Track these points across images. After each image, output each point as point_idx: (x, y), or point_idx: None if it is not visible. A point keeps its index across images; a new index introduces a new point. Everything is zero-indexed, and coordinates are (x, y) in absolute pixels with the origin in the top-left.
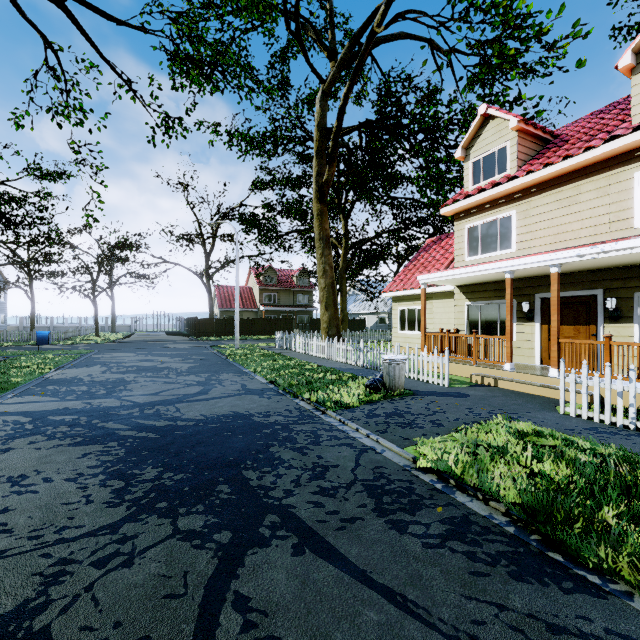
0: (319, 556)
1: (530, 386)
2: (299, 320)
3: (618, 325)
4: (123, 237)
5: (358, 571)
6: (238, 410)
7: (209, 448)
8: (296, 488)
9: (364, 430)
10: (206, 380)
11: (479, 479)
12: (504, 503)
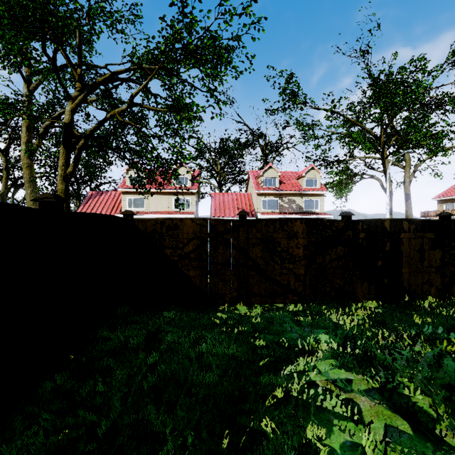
0: None
1: None
2: None
3: None
4: None
5: None
6: None
7: None
8: None
9: None
10: None
11: None
12: None
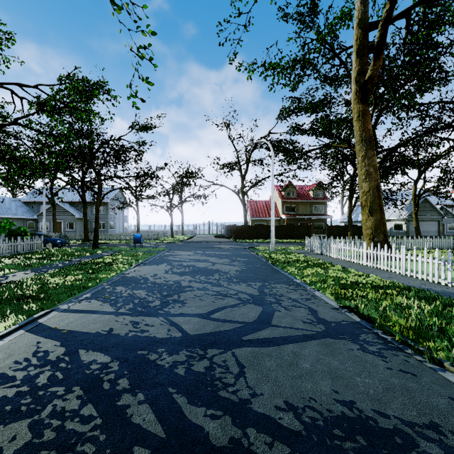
0: None
1: None
2: (315, 226)
3: None
4: (187, 168)
5: None
6: (354, 399)
7: None
8: None
9: None
10: (259, 294)
11: None
12: None
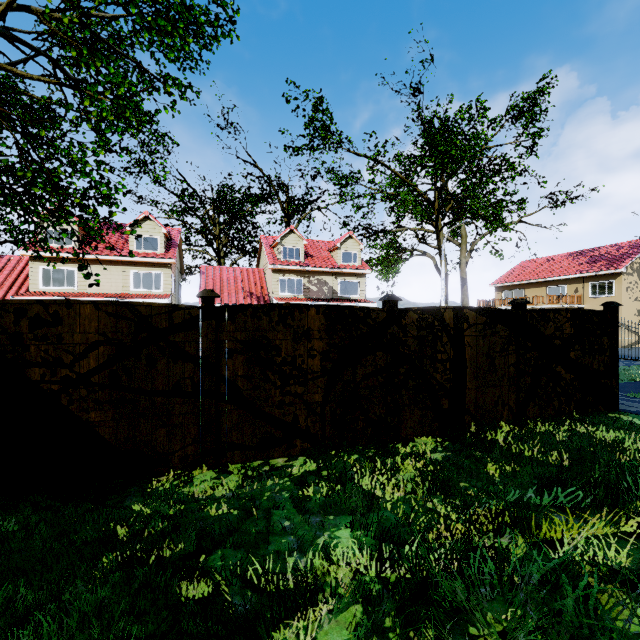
0: None
1: None
2: None
3: None
4: None
5: None
6: None
7: None
8: None
9: None
10: None
11: None
12: None
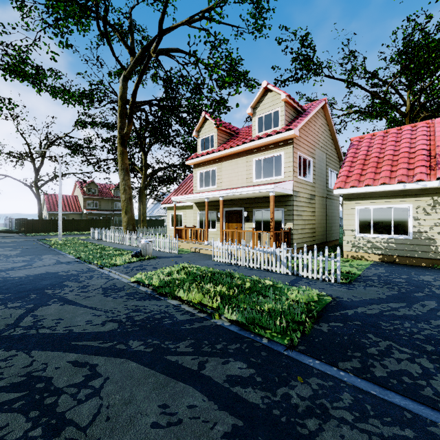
0: (70, 305)
1: (210, 251)
2: (116, 220)
3: (248, 223)
4: None
5: (83, 305)
6: (50, 271)
7: (27, 285)
8: (70, 292)
9: (118, 273)
10: (30, 259)
11: (149, 280)
12: (152, 286)
